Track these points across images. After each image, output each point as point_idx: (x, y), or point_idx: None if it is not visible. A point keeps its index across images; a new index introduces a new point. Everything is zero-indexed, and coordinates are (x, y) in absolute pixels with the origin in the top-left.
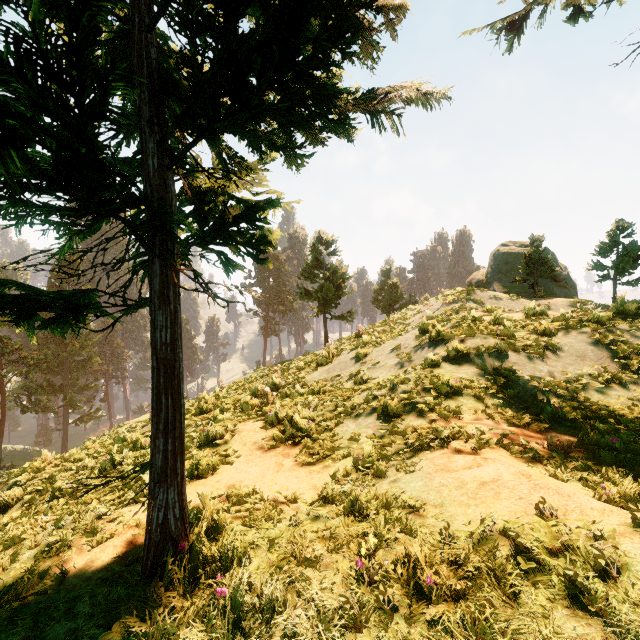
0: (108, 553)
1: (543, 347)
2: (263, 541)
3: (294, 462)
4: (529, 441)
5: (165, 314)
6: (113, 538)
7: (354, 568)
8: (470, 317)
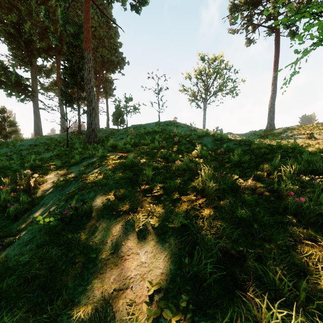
0: None
1: None
2: None
3: None
4: None
5: None
6: None
7: None
8: None
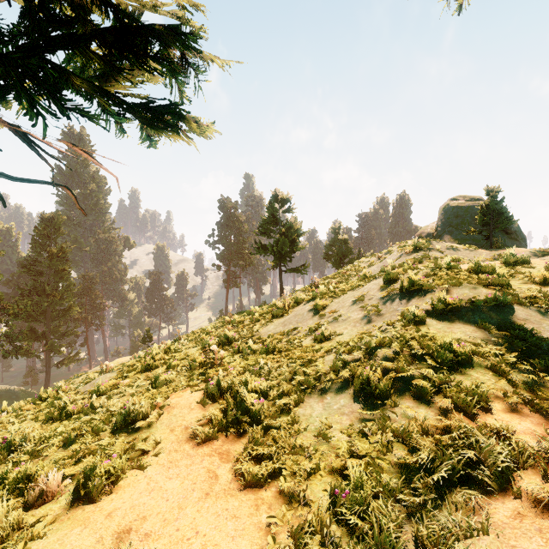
0: None
1: None
2: None
3: (234, 473)
4: None
5: None
6: None
7: None
8: (444, 265)
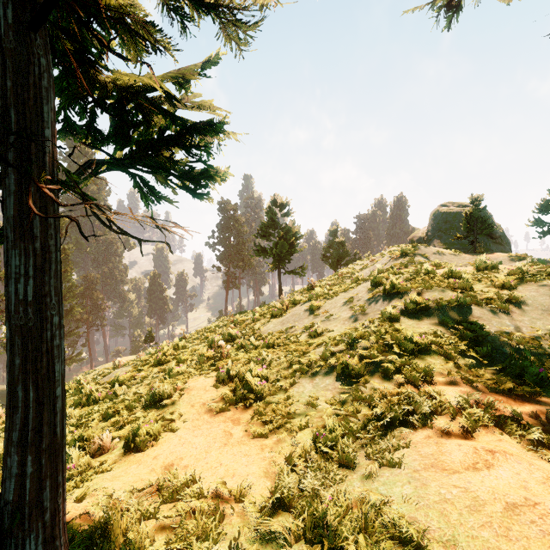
0: None
1: (505, 300)
2: None
3: (244, 431)
4: (523, 415)
5: (24, 255)
6: None
7: None
8: (423, 270)
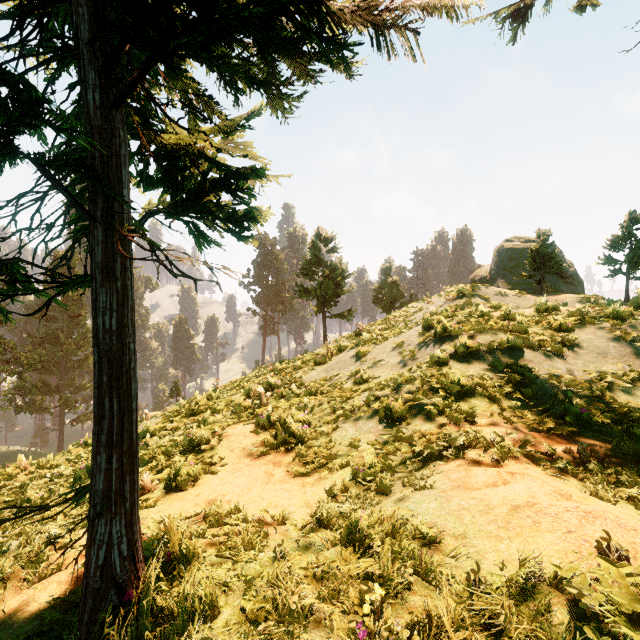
0: (49, 593)
1: (560, 343)
2: (238, 582)
3: (286, 472)
4: (556, 450)
5: (109, 293)
6: (60, 571)
7: (353, 630)
8: (478, 312)
